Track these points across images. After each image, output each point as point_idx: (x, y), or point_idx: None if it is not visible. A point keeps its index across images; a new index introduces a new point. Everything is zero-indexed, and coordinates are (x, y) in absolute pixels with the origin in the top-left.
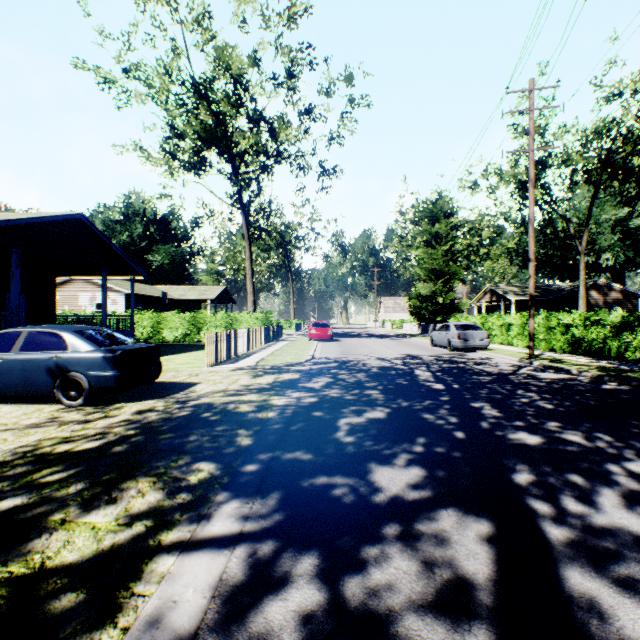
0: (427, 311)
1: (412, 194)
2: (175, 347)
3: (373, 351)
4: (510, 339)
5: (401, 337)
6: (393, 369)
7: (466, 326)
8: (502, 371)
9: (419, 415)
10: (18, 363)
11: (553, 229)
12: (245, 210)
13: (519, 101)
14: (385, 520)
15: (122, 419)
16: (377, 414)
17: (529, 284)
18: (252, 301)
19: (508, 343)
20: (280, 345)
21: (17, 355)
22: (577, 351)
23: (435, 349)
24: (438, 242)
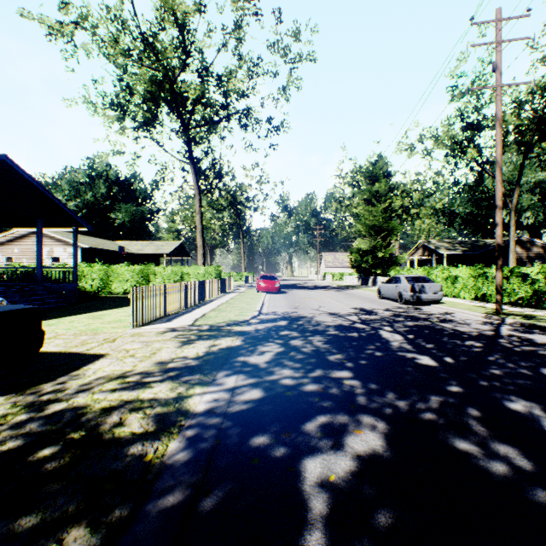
0: (367, 264)
1: (351, 160)
2: (120, 300)
3: (322, 304)
4: (456, 291)
5: (344, 289)
6: (353, 329)
7: (418, 278)
8: (482, 332)
9: (446, 443)
10: None
11: (482, 189)
12: (195, 165)
13: (457, 64)
14: None
15: None
16: (369, 440)
17: (496, 233)
18: (202, 254)
19: (452, 295)
20: (227, 298)
21: None
22: (538, 305)
23: (384, 302)
24: (377, 200)
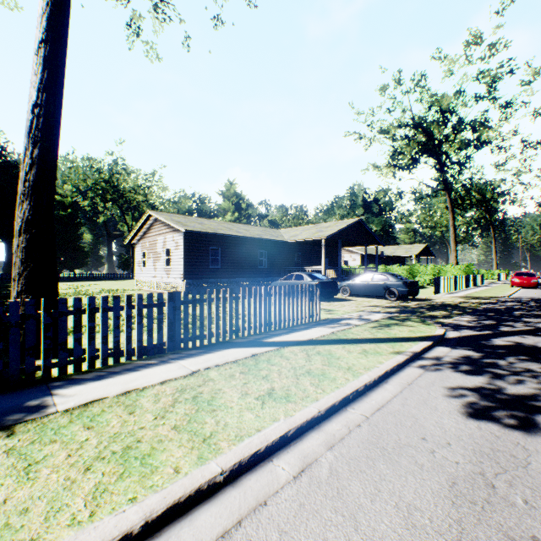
0: None
1: None
2: None
3: None
4: None
5: None
6: None
7: None
8: None
9: None
10: (372, 284)
11: None
12: (448, 191)
13: None
14: (518, 322)
15: (415, 304)
16: (539, 313)
17: None
18: (454, 256)
19: None
20: (480, 288)
21: (372, 282)
22: None
23: None
24: None
